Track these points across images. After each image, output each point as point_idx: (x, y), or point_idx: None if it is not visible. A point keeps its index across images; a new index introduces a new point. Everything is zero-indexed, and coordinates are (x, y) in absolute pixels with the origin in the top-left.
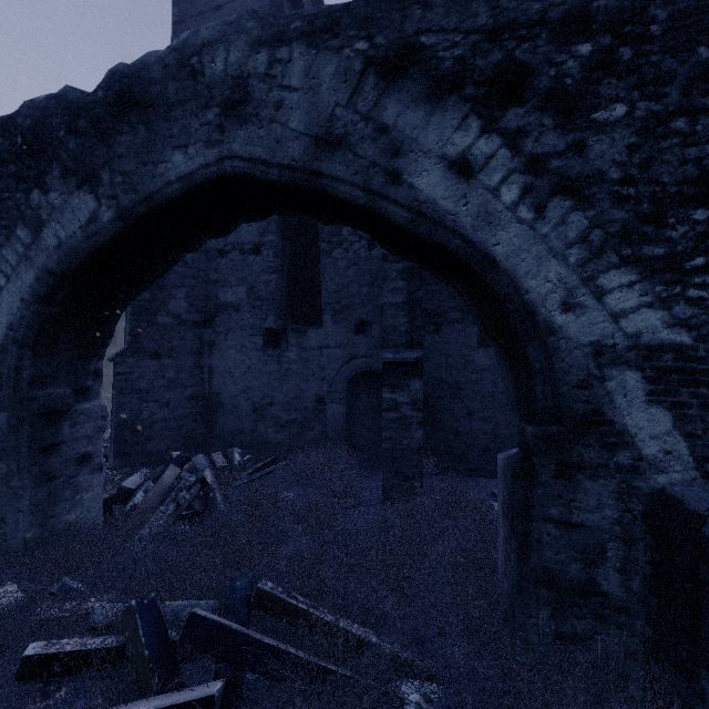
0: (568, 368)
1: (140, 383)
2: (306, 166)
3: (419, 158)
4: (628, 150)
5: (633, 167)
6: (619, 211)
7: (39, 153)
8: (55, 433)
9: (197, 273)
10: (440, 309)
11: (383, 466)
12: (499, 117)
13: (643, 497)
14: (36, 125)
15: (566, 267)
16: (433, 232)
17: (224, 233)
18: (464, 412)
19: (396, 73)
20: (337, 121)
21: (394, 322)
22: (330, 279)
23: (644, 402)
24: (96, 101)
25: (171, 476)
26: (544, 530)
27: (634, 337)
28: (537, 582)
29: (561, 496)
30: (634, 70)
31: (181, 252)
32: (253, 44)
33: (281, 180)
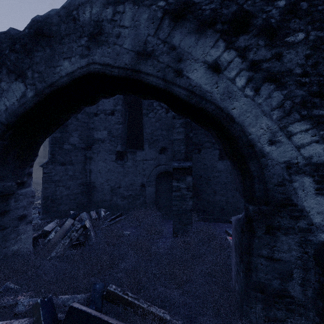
0: (272, 175)
1: (55, 177)
2: (132, 67)
3: (192, 63)
4: (305, 57)
5: (308, 67)
6: (300, 90)
7: None
8: (6, 205)
9: (84, 124)
10: (200, 142)
11: (173, 218)
12: (234, 41)
13: (313, 246)
14: None
15: (271, 121)
16: (199, 102)
17: (92, 103)
18: (212, 191)
19: (179, 18)
20: (148, 43)
21: (178, 148)
22: (148, 127)
23: (314, 194)
24: (24, 34)
25: (68, 224)
26: (259, 261)
27: (308, 158)
28: (255, 289)
29: (268, 244)
30: (308, 14)
31: (71, 113)
32: (104, 4)
33: (120, 75)
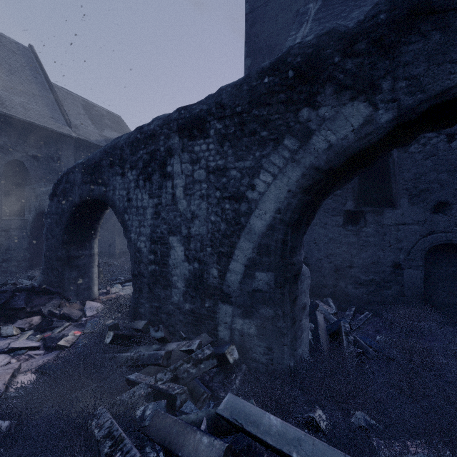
0: None
1: None
2: None
3: None
4: None
5: None
6: None
7: (312, 79)
8: (296, 289)
9: None
10: None
11: None
12: None
13: None
14: (308, 59)
15: None
16: None
17: (453, 125)
18: None
19: None
20: None
21: None
22: (407, 170)
23: None
24: (378, 23)
25: (321, 320)
26: None
27: None
28: None
29: None
30: None
31: (397, 146)
32: None
33: None
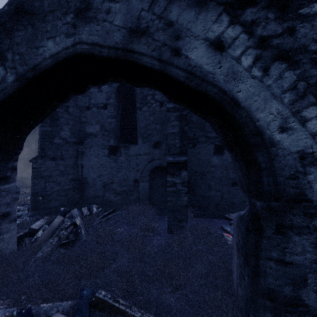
0: (284, 166)
1: (45, 173)
2: (124, 47)
3: (191, 40)
4: None
5: None
6: (316, 69)
7: None
8: None
9: (75, 118)
10: (195, 136)
11: (168, 215)
12: (240, 14)
13: None
14: None
15: (282, 105)
16: (200, 84)
17: (81, 91)
18: (207, 186)
19: None
20: (142, 19)
21: (173, 142)
22: (141, 121)
23: None
24: (4, 12)
25: (57, 222)
26: (268, 265)
27: None
28: (263, 296)
29: (279, 245)
30: None
31: (58, 102)
32: None
33: (110, 55)
